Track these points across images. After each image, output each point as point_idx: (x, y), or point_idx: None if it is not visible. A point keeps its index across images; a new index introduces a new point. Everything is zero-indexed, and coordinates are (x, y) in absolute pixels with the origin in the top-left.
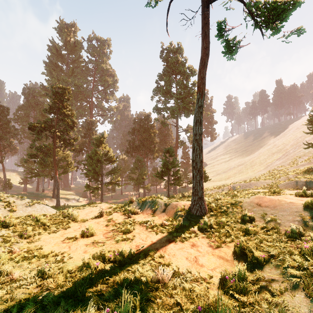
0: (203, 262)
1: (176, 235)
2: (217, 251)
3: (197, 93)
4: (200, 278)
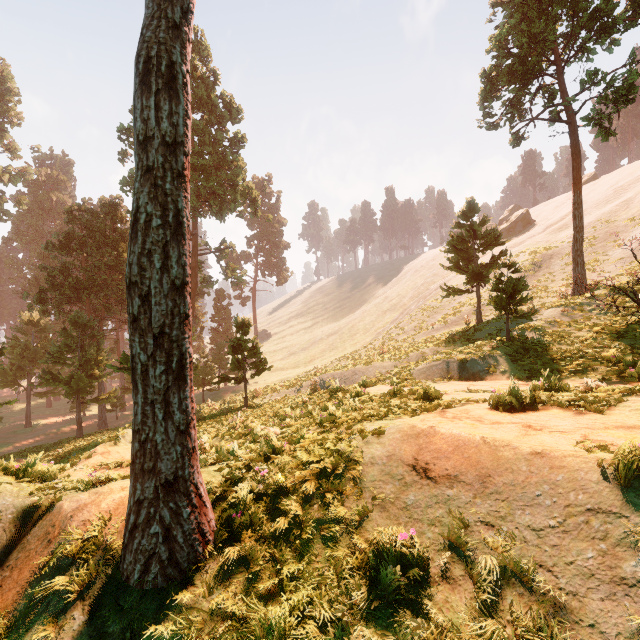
0: None
1: None
2: None
3: None
4: None
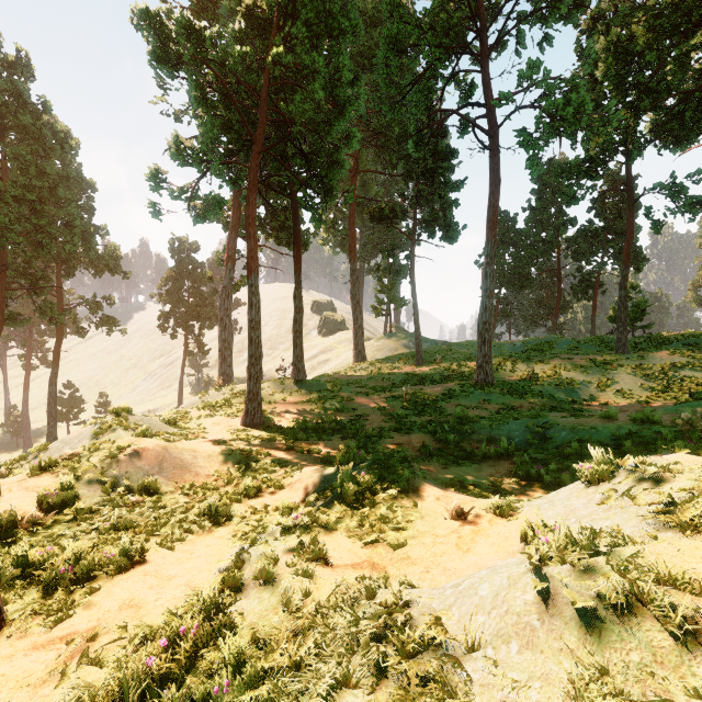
0: None
1: None
2: None
3: (183, 372)
4: None
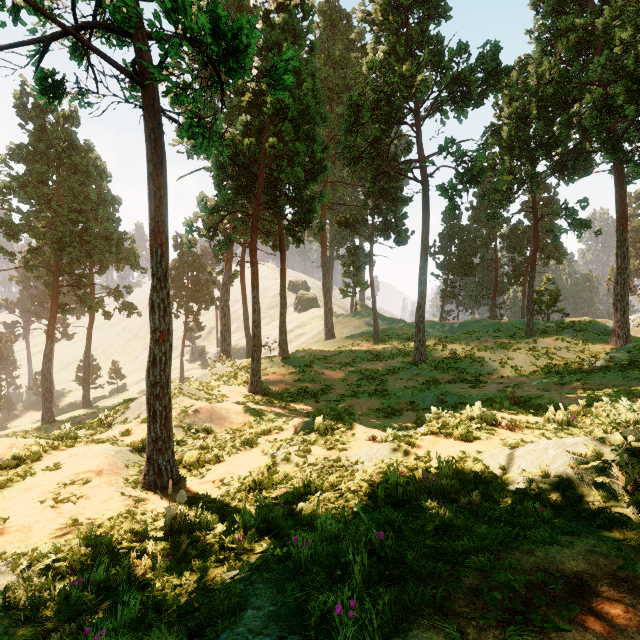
0: None
1: None
2: None
3: (183, 345)
4: None
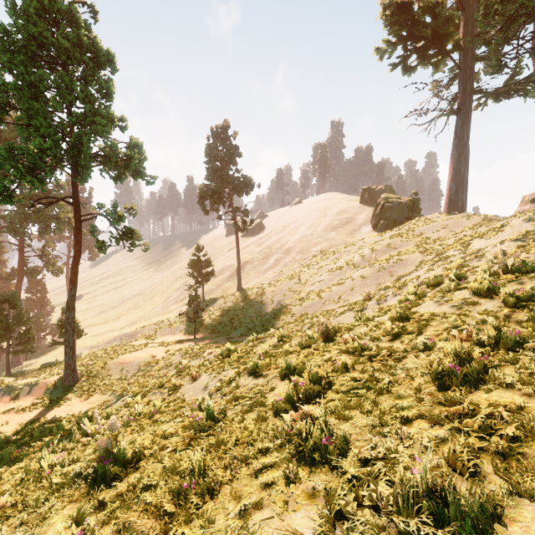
0: (76, 409)
1: (52, 405)
2: (86, 402)
3: (70, 284)
4: (74, 413)
